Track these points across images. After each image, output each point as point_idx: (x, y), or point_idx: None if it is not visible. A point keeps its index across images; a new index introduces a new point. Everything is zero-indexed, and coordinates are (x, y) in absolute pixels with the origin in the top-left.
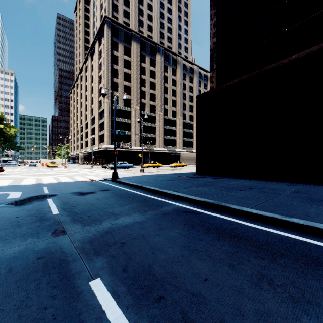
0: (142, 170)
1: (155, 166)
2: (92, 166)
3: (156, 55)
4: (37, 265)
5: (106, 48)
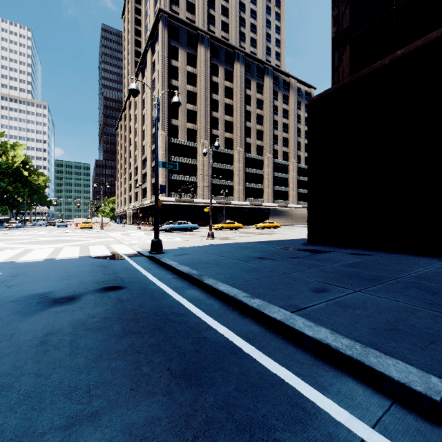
0: (210, 235)
1: (232, 228)
2: (139, 227)
3: (234, 64)
4: None
5: (161, 56)
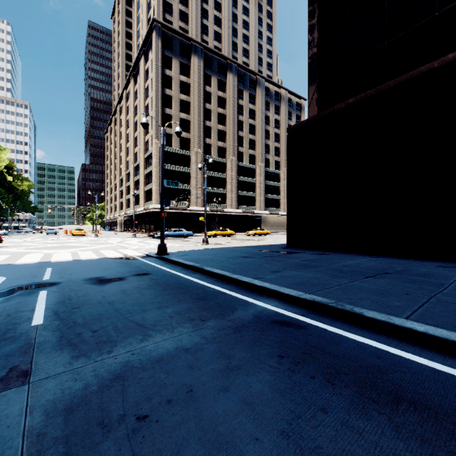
0: (204, 241)
1: (224, 235)
2: (134, 234)
3: (227, 74)
4: None
5: (155, 65)
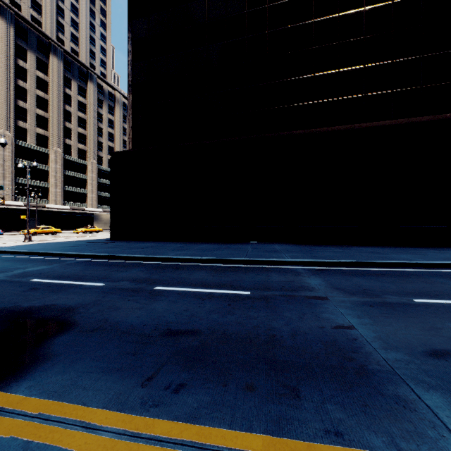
0: (27, 238)
1: (48, 233)
2: None
3: (50, 56)
4: None
5: None
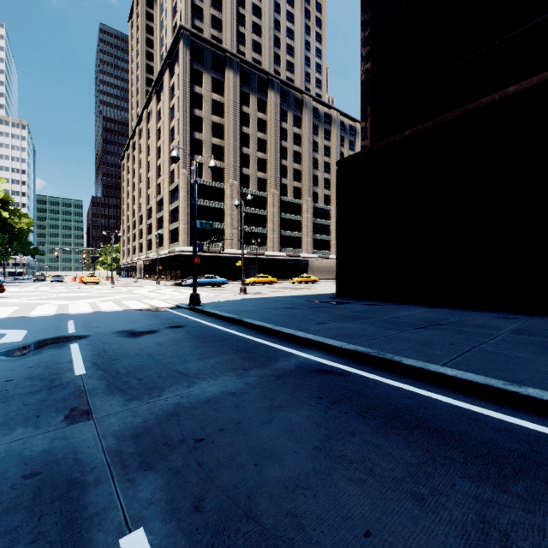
0: (242, 290)
1: (265, 283)
2: (158, 282)
3: (268, 92)
4: (19, 492)
5: (182, 81)
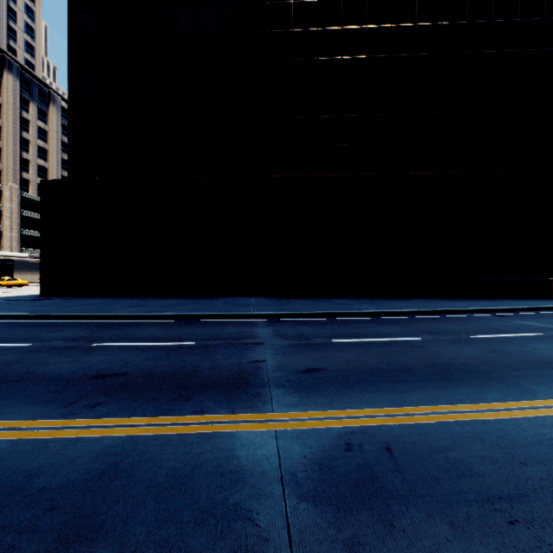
0: None
1: None
2: None
3: None
4: None
5: None
